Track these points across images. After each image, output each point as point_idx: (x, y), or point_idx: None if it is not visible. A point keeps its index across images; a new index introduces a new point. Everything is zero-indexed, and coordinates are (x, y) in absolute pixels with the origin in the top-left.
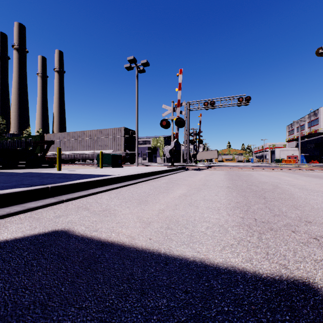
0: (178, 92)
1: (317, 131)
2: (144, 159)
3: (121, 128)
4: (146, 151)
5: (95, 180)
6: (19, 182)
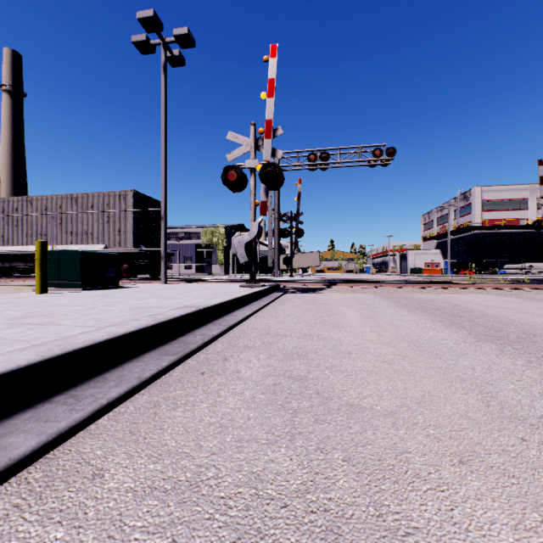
0: (268, 100)
1: (468, 225)
2: (187, 268)
3: (126, 193)
4: (192, 252)
5: None
6: None
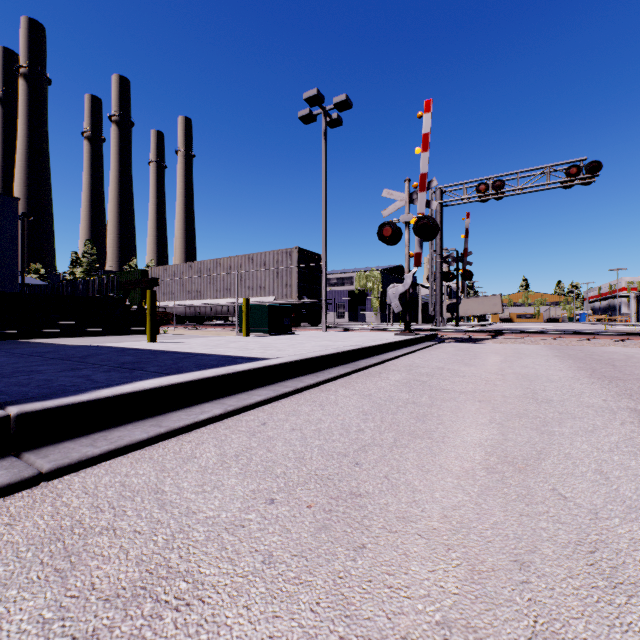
0: (422, 155)
1: None
2: (339, 316)
3: (291, 251)
4: (344, 300)
5: (194, 380)
6: None
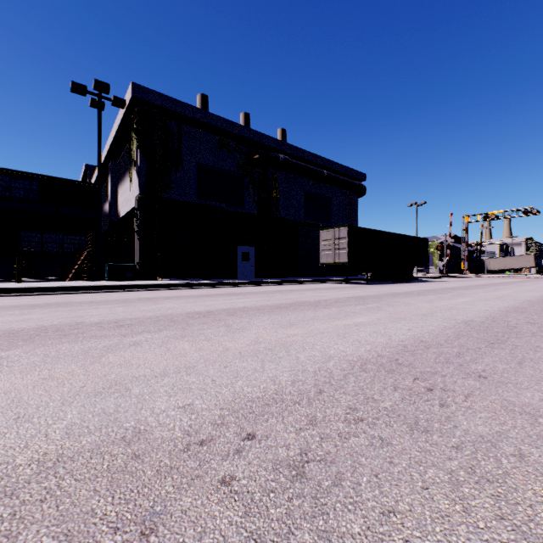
0: (449, 227)
1: None
2: None
3: None
4: None
5: (417, 277)
6: None
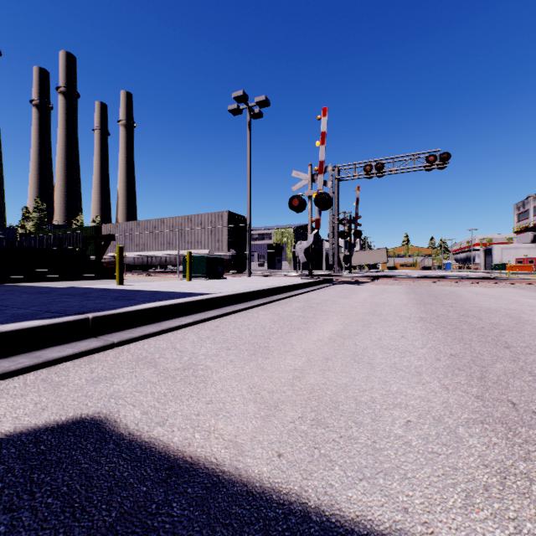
0: (321, 147)
1: None
2: (260, 265)
3: (222, 213)
4: (264, 251)
5: (174, 304)
6: (44, 307)
